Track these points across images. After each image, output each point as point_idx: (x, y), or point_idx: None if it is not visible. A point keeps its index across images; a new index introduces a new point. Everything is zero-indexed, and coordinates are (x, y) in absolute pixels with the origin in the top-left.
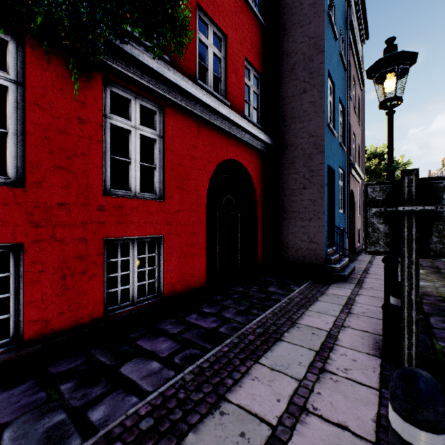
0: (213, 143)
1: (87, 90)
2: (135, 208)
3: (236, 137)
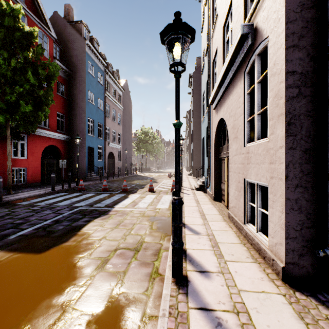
0: (44, 141)
1: None
2: (20, 161)
3: (53, 138)
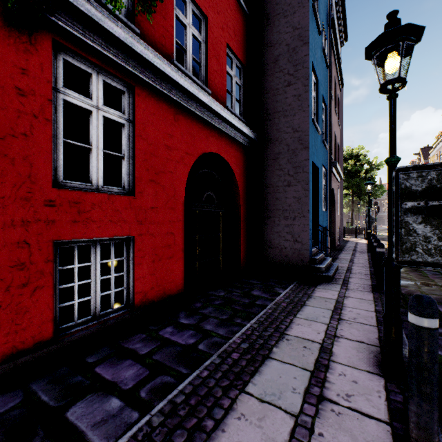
0: (192, 133)
1: (29, 54)
2: (97, 204)
3: (217, 128)
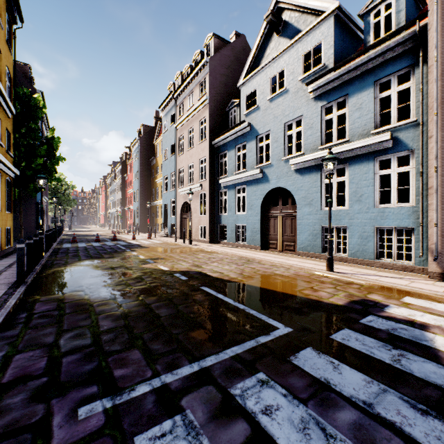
0: None
1: None
2: None
3: None
